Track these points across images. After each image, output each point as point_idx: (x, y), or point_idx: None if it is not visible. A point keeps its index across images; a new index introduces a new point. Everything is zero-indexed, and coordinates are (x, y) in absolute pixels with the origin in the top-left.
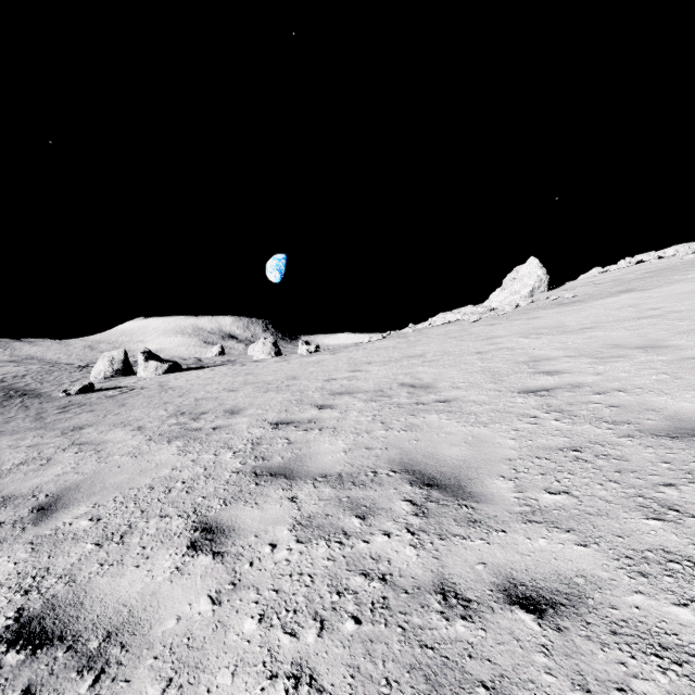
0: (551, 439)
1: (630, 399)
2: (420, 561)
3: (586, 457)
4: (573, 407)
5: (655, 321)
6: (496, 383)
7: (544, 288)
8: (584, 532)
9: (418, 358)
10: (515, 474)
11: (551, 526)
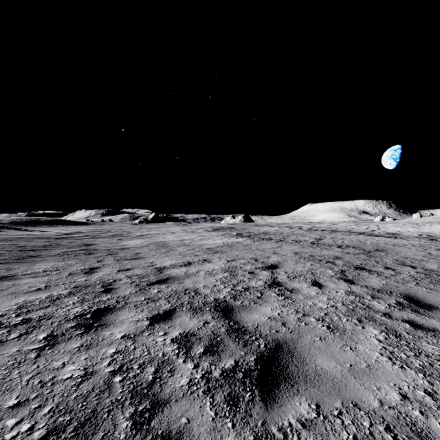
0: None
1: None
2: (439, 218)
3: None
4: None
5: None
6: None
7: None
8: None
9: None
10: None
11: None
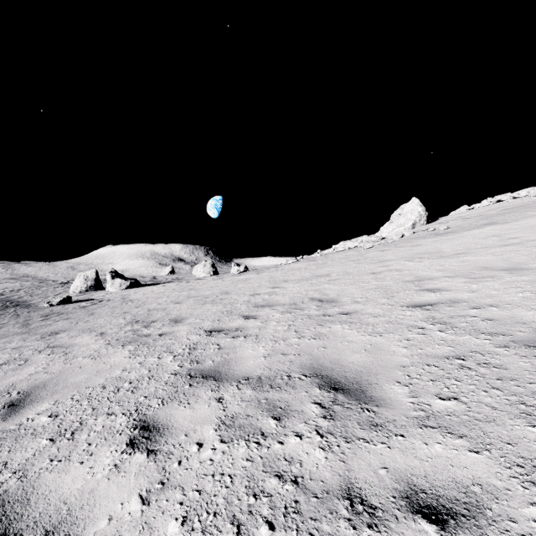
0: (437, 348)
1: (502, 313)
2: (329, 464)
3: (470, 365)
4: (454, 320)
5: (516, 248)
6: (389, 299)
7: (423, 222)
8: (476, 438)
9: (325, 277)
10: (409, 379)
11: (444, 431)
